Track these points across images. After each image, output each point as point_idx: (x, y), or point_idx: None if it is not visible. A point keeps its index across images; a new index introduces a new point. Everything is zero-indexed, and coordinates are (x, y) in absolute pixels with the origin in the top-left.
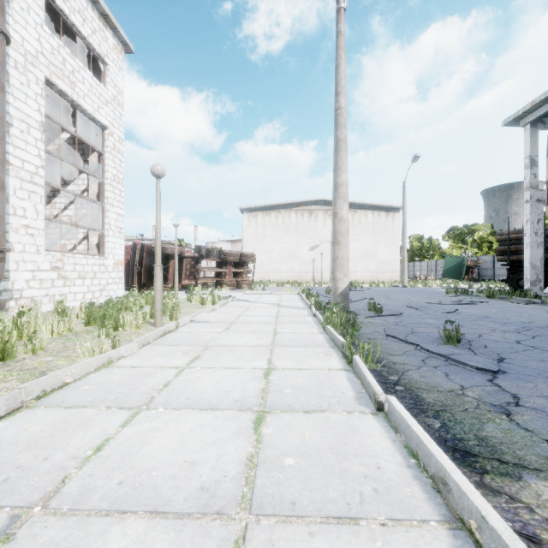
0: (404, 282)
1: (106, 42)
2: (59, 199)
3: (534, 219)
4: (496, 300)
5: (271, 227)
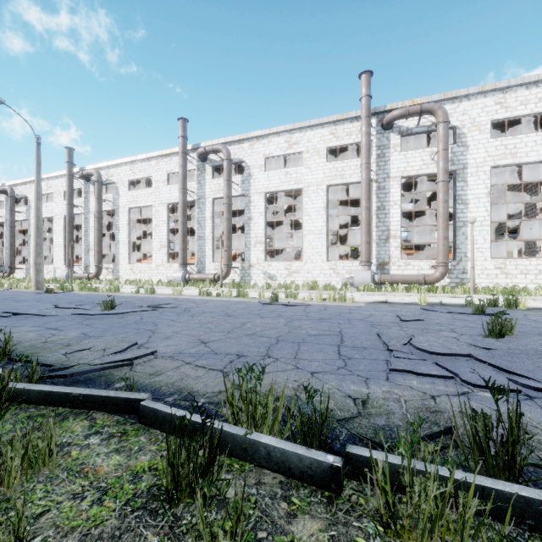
0: None
1: None
2: None
3: None
4: None
5: None
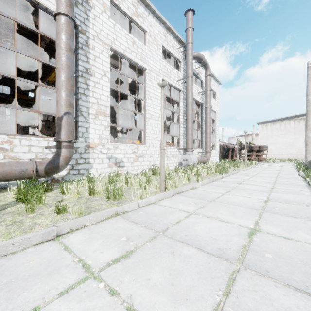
0: None
1: (216, 86)
2: None
3: None
4: None
5: (276, 130)
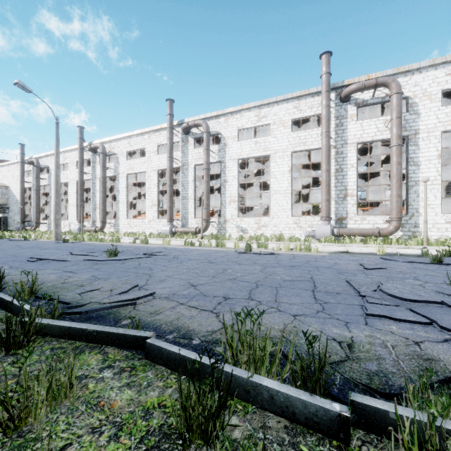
0: None
1: None
2: None
3: None
4: None
5: None
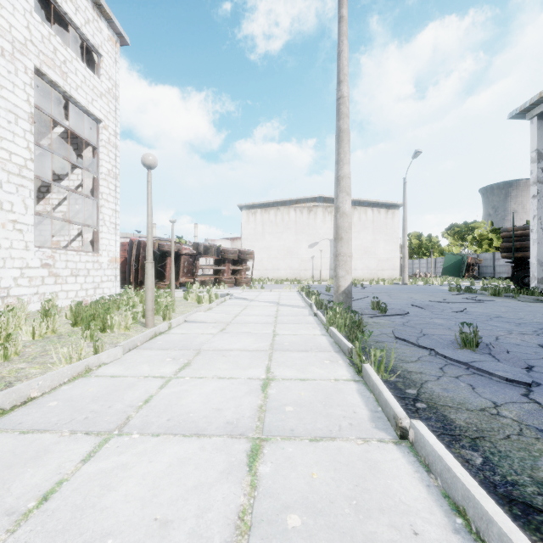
0: (405, 280)
1: (100, 33)
2: (53, 194)
3: (542, 215)
4: (502, 299)
5: (269, 224)
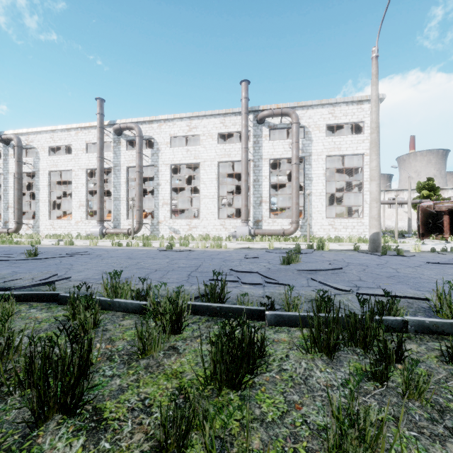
0: None
1: (363, 111)
2: (362, 190)
3: None
4: None
5: None
